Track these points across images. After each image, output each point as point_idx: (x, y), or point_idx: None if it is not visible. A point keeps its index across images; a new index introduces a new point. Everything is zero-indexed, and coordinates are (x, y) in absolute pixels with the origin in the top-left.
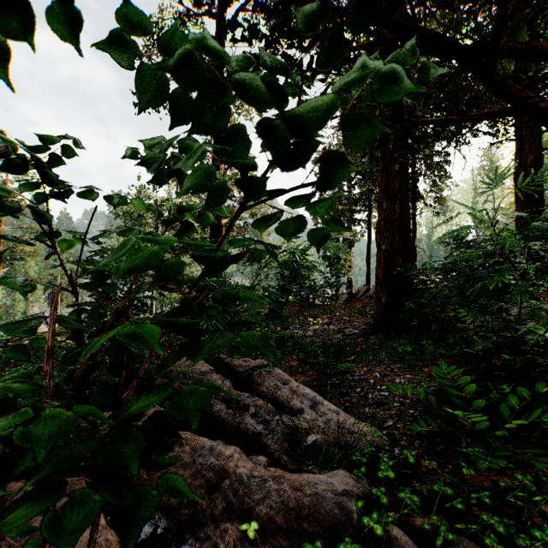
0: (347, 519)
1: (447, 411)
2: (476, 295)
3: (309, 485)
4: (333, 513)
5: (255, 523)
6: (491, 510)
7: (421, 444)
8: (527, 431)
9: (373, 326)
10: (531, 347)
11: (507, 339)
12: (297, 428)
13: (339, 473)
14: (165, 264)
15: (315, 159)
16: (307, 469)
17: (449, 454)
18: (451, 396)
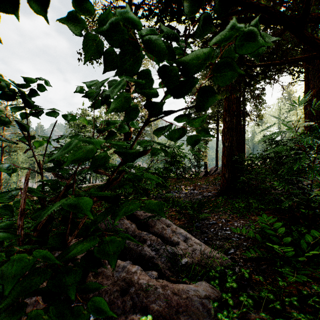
0: (207, 314)
1: (267, 244)
2: (284, 173)
3: (183, 291)
4: (199, 310)
5: (150, 316)
6: (298, 308)
7: (252, 265)
8: (317, 257)
9: (220, 191)
10: (318, 205)
11: (302, 199)
12: (176, 254)
13: (202, 283)
14: (89, 155)
15: None
16: (182, 281)
17: (269, 271)
18: (269, 234)
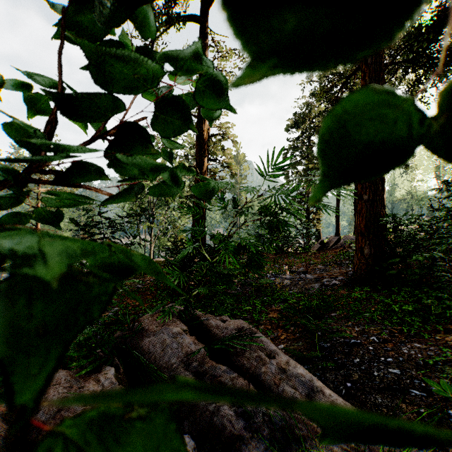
0: None
1: None
2: None
3: None
4: None
5: None
6: None
7: None
8: None
9: (355, 277)
10: None
11: None
12: (291, 433)
13: None
14: None
15: (287, 126)
16: None
17: None
18: None
